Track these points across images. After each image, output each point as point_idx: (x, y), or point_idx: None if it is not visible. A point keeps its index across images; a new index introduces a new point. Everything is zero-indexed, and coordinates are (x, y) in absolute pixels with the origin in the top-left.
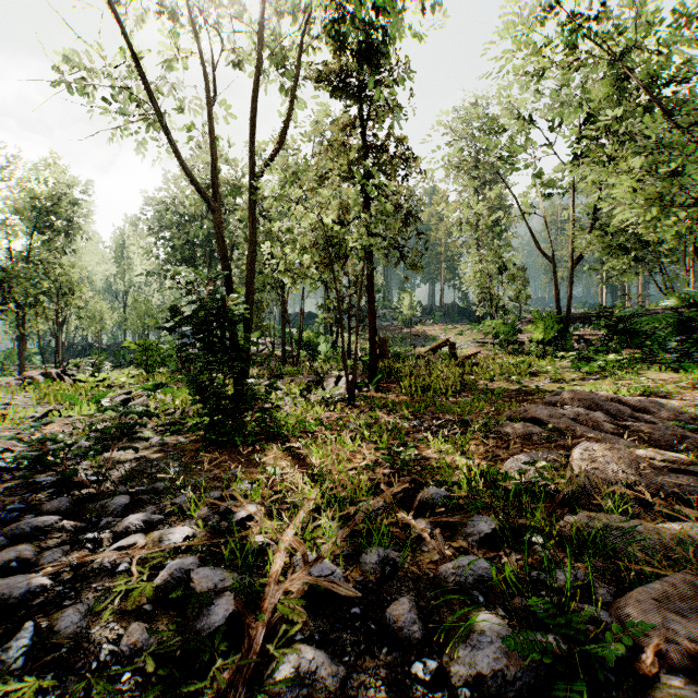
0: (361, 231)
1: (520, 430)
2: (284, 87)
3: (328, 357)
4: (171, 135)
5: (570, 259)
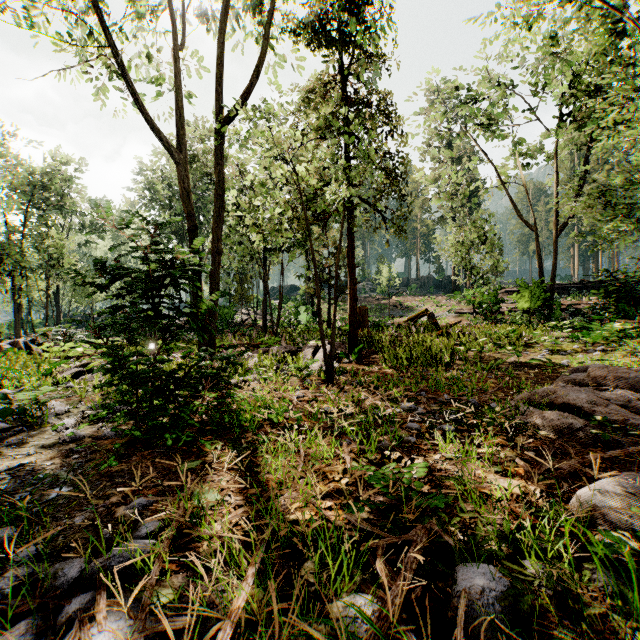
0: (340, 178)
1: (554, 421)
2: (259, 40)
3: (308, 326)
4: (128, 77)
5: (555, 226)
